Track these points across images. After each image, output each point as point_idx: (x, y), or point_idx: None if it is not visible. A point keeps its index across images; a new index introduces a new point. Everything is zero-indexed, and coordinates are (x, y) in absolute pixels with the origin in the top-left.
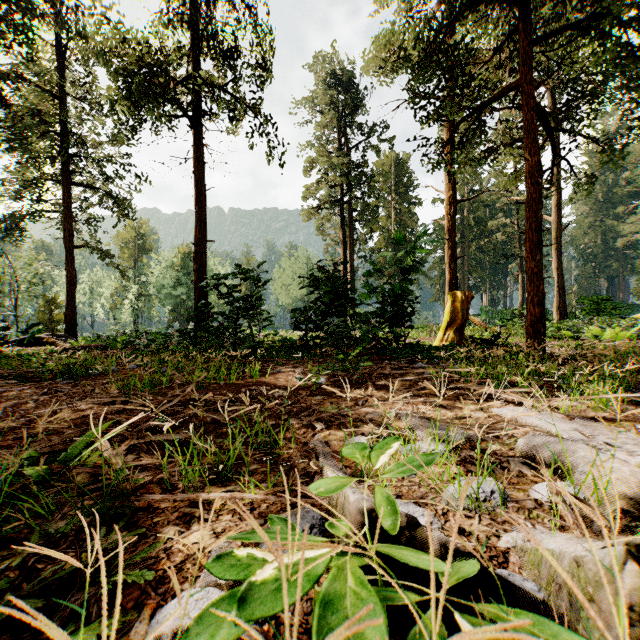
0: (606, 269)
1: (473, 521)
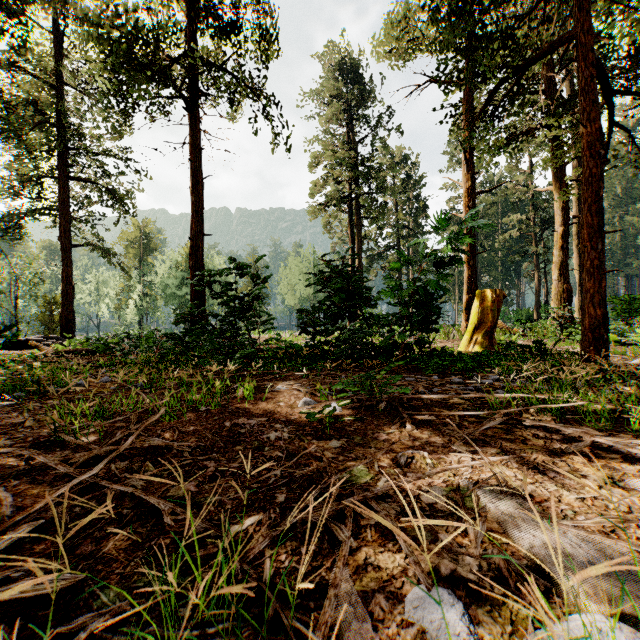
0: (625, 267)
1: None
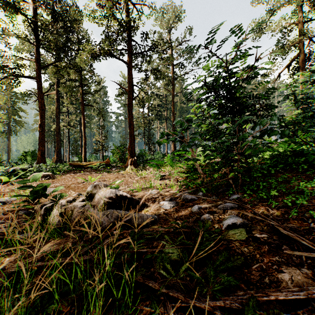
0: None
1: None
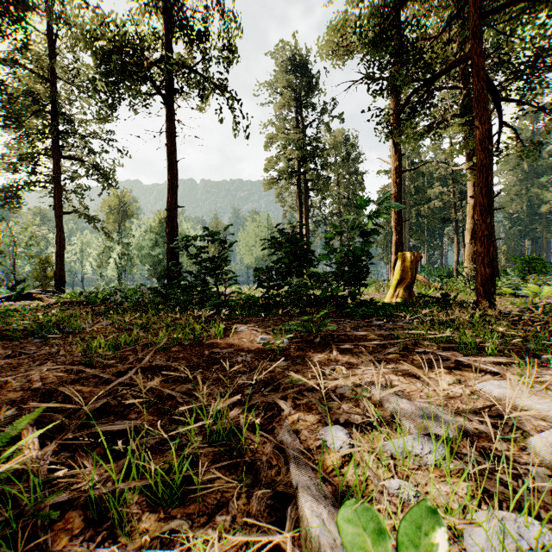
0: (531, 231)
1: None
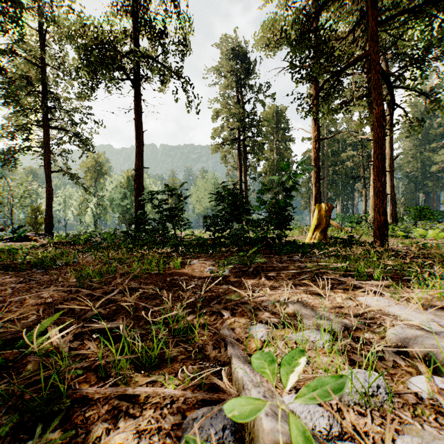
0: (424, 186)
1: (366, 419)
